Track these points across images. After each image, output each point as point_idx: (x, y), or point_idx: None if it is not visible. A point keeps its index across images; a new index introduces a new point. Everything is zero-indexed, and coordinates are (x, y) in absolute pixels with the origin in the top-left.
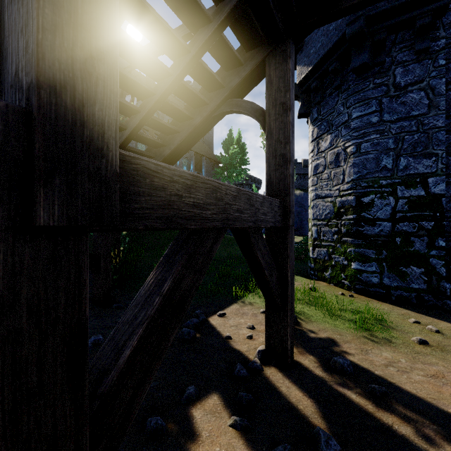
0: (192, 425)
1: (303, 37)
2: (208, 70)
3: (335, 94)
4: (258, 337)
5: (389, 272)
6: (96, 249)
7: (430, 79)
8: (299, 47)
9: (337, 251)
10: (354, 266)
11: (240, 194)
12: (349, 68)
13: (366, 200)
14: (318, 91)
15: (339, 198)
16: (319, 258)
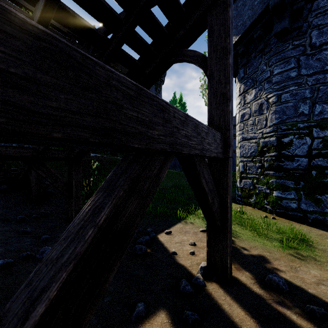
0: None
1: None
2: (156, 21)
3: (258, 56)
4: (199, 253)
5: (306, 199)
6: (69, 179)
7: None
8: None
9: (260, 182)
10: (276, 194)
11: (188, 120)
12: (271, 34)
13: (285, 140)
14: (245, 55)
15: (262, 139)
16: (245, 187)
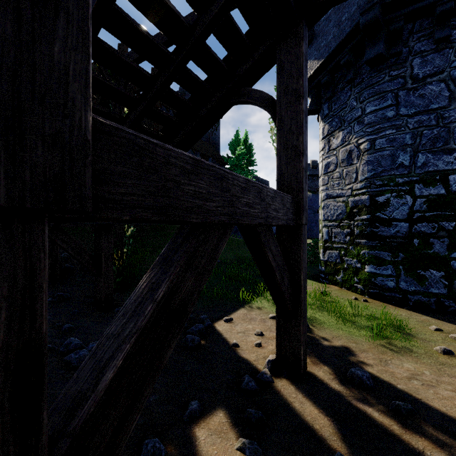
0: (195, 448)
1: (317, 18)
2: (213, 55)
3: (347, 88)
4: (268, 344)
5: (406, 275)
6: (97, 251)
7: (451, 69)
8: (309, 40)
9: (349, 253)
10: (368, 269)
11: (249, 186)
12: (362, 60)
13: (381, 199)
14: (329, 86)
15: (351, 197)
16: (330, 260)
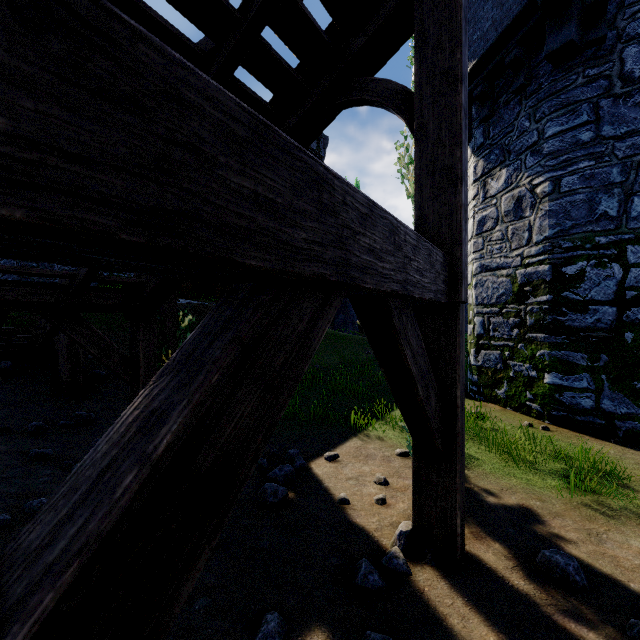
0: None
1: None
2: (307, 16)
3: (514, 101)
4: (396, 501)
5: (612, 390)
6: (133, 349)
7: None
8: None
9: (518, 354)
10: (550, 380)
11: (375, 216)
12: (539, 55)
13: (570, 270)
14: (486, 101)
15: (521, 269)
16: (487, 366)
